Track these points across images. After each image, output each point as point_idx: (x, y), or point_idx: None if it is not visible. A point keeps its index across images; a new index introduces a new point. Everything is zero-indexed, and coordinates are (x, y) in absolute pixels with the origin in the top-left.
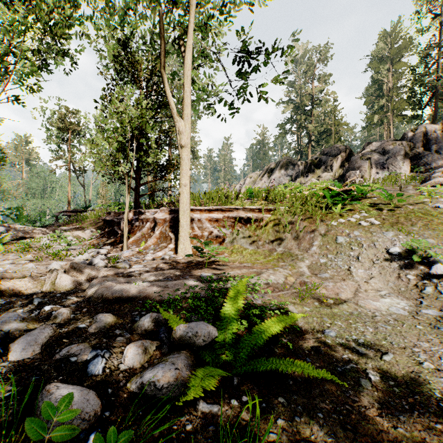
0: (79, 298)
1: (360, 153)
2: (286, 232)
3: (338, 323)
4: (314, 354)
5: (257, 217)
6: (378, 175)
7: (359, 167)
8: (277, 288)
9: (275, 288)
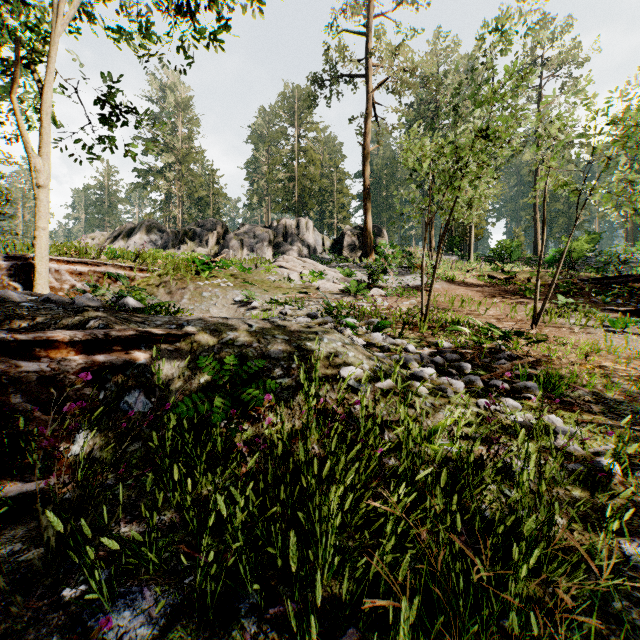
0: None
1: (235, 233)
2: (160, 290)
3: None
4: None
5: (129, 274)
6: (249, 257)
7: (233, 247)
8: None
9: None
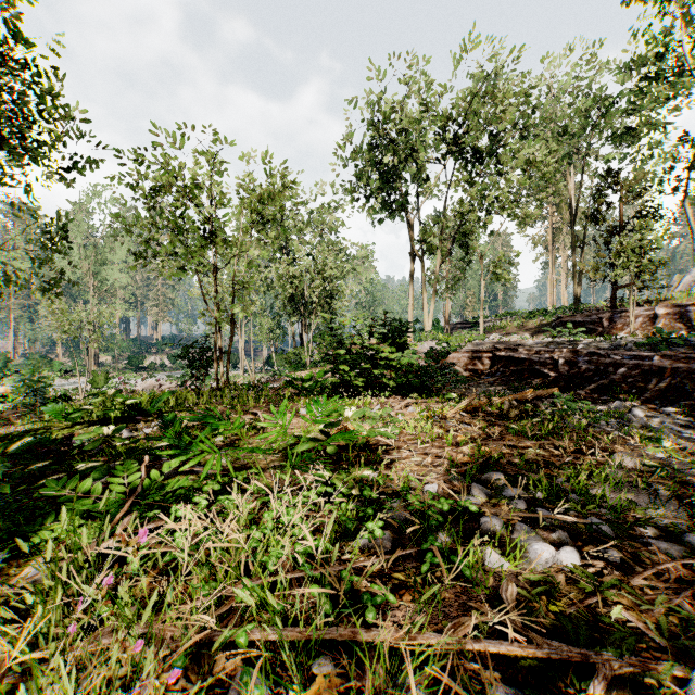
0: None
1: None
2: None
3: None
4: None
5: None
6: None
7: None
8: None
9: None
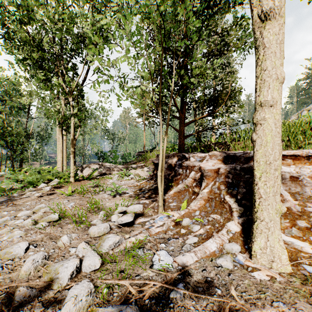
0: None
1: None
2: None
3: None
4: None
5: None
6: None
7: None
8: None
9: None
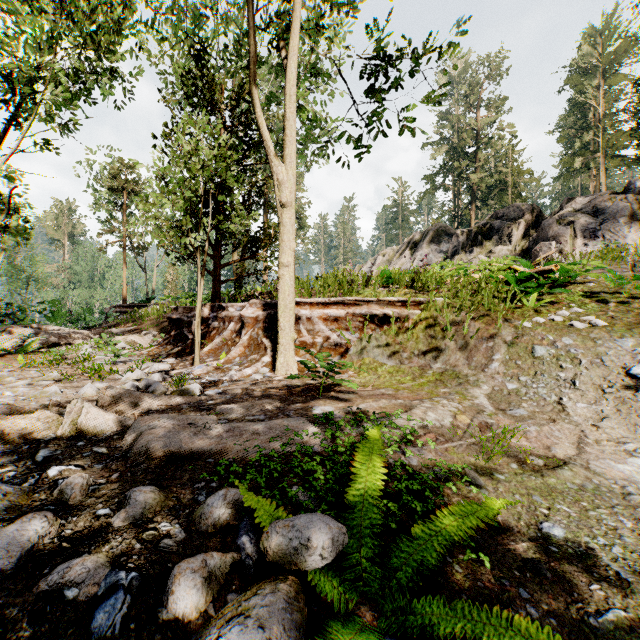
0: (111, 451)
1: (557, 214)
2: (446, 339)
3: (562, 508)
4: (532, 578)
5: (399, 313)
6: (586, 248)
7: (555, 237)
8: (442, 435)
9: (439, 436)
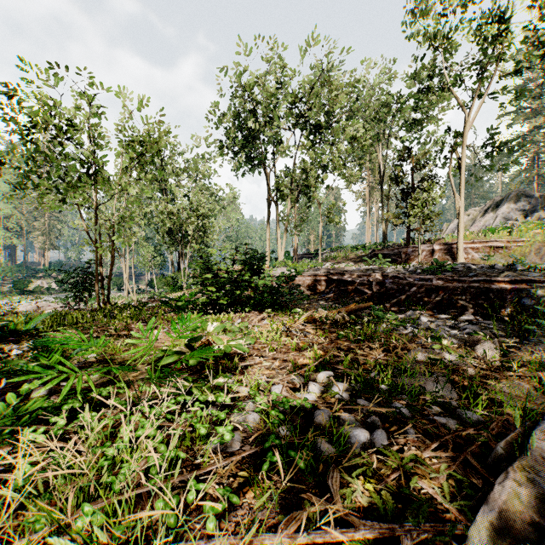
0: None
1: None
2: (529, 253)
3: None
4: None
5: (506, 245)
6: None
7: None
8: None
9: None
